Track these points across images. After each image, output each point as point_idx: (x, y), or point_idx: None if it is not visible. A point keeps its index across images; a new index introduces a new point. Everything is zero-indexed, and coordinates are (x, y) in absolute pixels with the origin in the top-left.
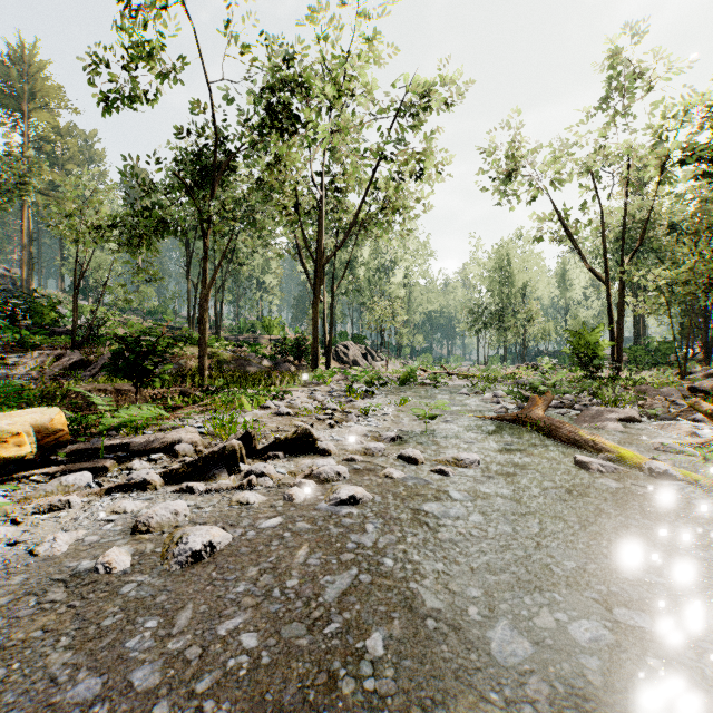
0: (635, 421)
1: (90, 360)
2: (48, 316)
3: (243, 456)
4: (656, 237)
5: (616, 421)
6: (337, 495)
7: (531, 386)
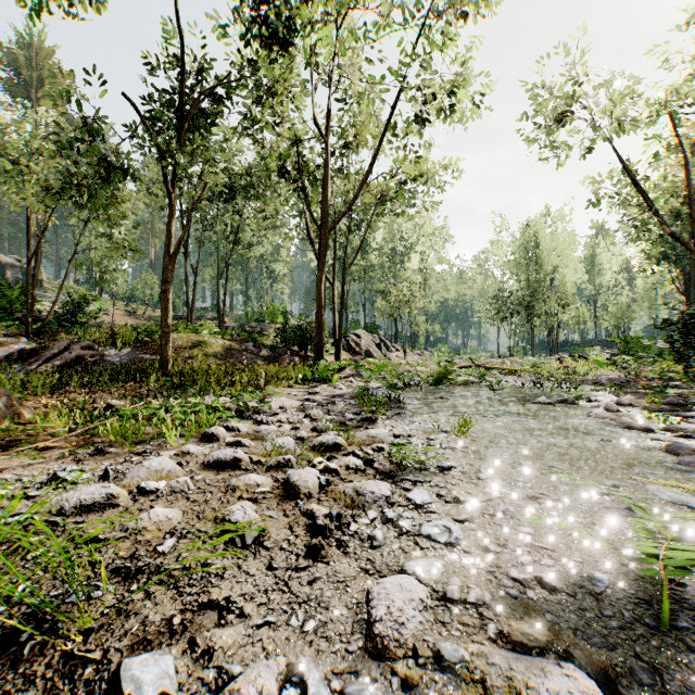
0: None
1: (39, 350)
2: (18, 301)
3: None
4: None
5: None
6: None
7: None
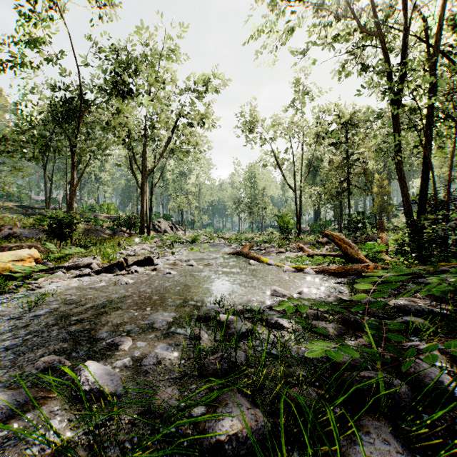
0: (283, 253)
1: None
2: None
3: (125, 265)
4: (321, 169)
5: (275, 253)
6: (165, 272)
7: (246, 240)
